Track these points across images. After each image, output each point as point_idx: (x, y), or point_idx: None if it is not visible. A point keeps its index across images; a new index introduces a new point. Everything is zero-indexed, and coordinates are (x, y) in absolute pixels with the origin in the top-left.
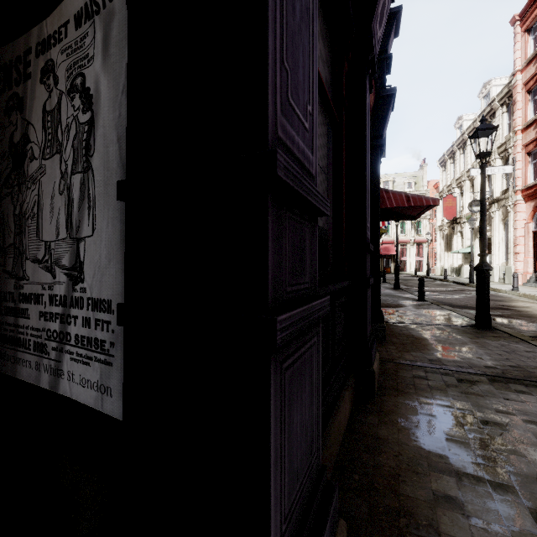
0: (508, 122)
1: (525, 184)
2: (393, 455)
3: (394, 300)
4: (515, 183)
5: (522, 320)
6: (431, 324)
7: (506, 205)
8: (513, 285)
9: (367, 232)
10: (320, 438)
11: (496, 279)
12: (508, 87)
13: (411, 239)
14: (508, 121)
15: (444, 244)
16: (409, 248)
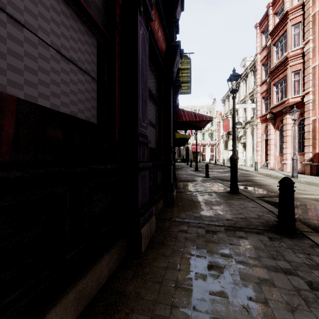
0: (254, 81)
1: (261, 114)
2: (126, 313)
3: (192, 177)
4: (257, 113)
5: (256, 187)
6: (206, 191)
7: (253, 125)
8: (255, 168)
9: (140, 129)
10: None
11: (248, 165)
12: (253, 61)
13: (208, 143)
14: (254, 80)
15: (224, 146)
16: (207, 148)
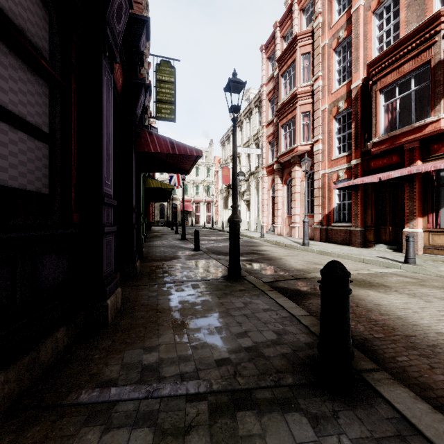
0: (259, 120)
1: (268, 163)
2: None
3: (173, 252)
4: (263, 162)
5: (264, 263)
6: (190, 280)
7: (258, 177)
8: (261, 233)
9: None
10: None
11: (252, 229)
12: (259, 94)
13: (203, 199)
14: (259, 118)
15: (223, 203)
16: (201, 206)
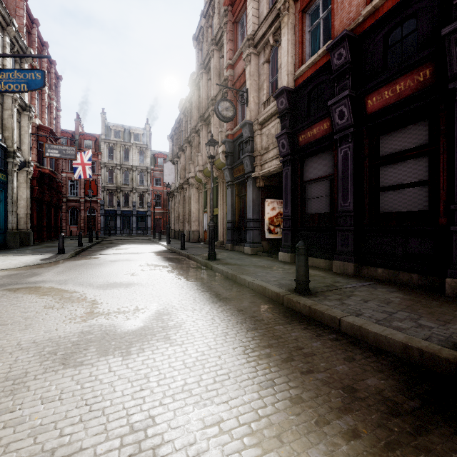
0: None
1: None
2: None
3: None
4: None
5: None
6: None
7: None
8: None
9: (340, 209)
10: (290, 243)
11: None
12: None
13: None
14: None
15: None
16: None
